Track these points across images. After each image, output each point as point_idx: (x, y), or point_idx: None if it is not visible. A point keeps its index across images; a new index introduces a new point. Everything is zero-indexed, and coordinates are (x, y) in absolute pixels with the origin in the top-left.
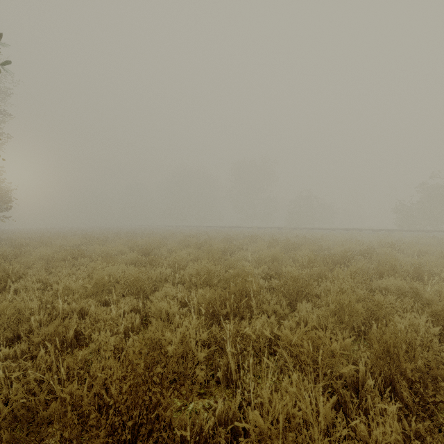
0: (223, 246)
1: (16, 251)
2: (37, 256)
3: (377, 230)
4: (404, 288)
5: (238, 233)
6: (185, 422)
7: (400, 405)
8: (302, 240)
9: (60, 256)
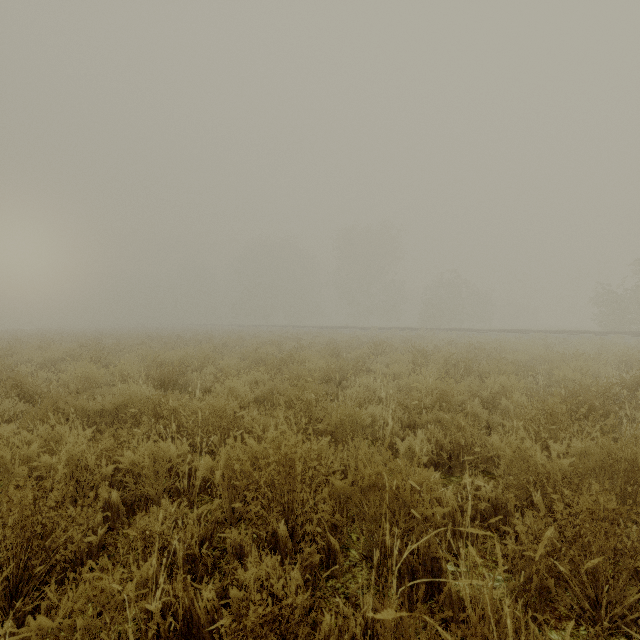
0: (325, 365)
1: None
2: None
3: (576, 333)
4: None
5: (350, 337)
6: None
7: None
8: (469, 351)
9: None
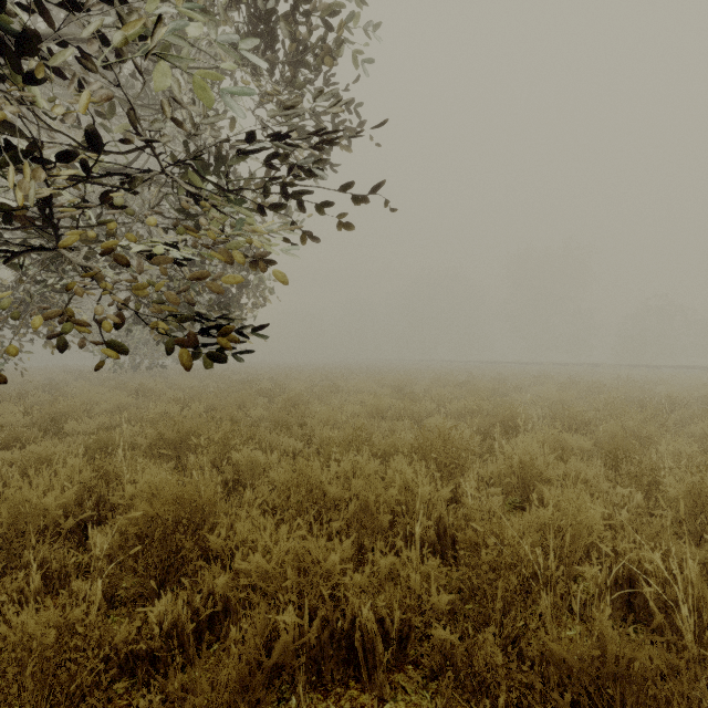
0: (492, 386)
1: (279, 383)
2: (297, 389)
3: None
4: None
5: (518, 372)
6: (470, 465)
7: (609, 471)
8: (622, 383)
9: (320, 389)
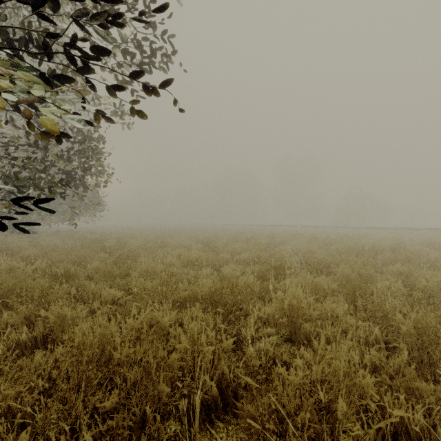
0: (267, 241)
1: (122, 241)
2: (135, 245)
3: (434, 230)
4: (404, 270)
5: (282, 231)
6: (252, 306)
7: (351, 307)
8: (342, 238)
9: (151, 245)
